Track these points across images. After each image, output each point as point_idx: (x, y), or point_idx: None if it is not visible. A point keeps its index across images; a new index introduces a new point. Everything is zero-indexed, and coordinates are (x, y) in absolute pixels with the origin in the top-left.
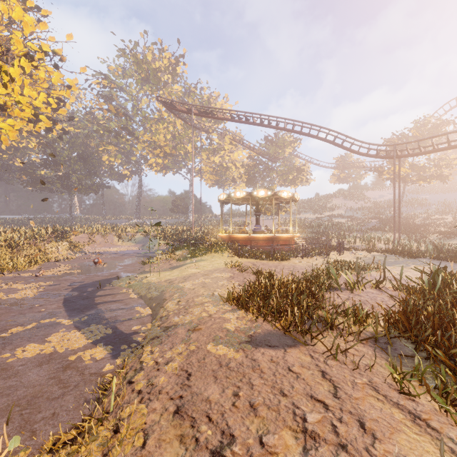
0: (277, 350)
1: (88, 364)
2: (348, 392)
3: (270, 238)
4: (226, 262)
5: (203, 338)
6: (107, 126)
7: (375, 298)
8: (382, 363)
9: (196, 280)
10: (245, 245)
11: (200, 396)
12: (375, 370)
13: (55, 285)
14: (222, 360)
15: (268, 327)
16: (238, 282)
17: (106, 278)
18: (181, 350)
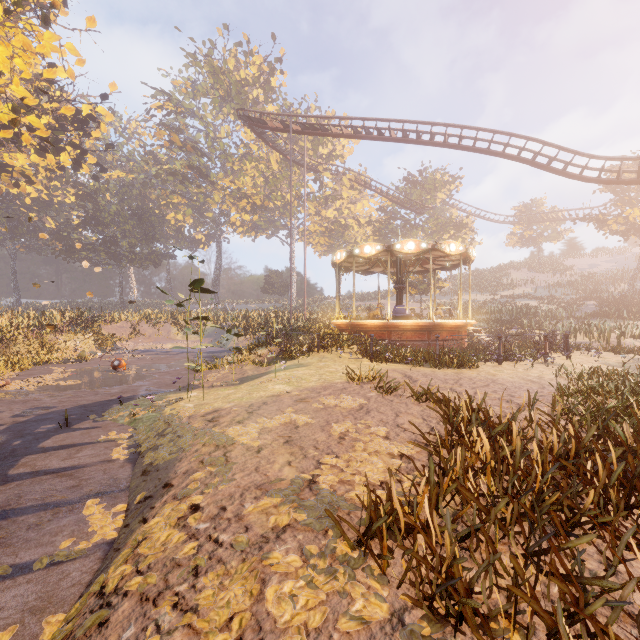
0: None
1: None
2: None
3: (426, 326)
4: (348, 369)
5: None
6: (171, 167)
7: None
8: None
9: (275, 416)
10: (379, 339)
11: None
12: None
13: None
14: None
15: None
16: (383, 427)
17: (107, 398)
18: None
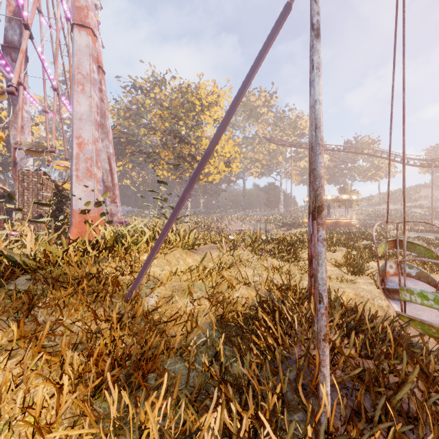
0: None
1: None
2: None
3: (335, 222)
4: None
5: None
6: None
7: None
8: None
9: None
10: None
11: None
12: None
13: None
14: None
15: None
16: None
17: None
18: None
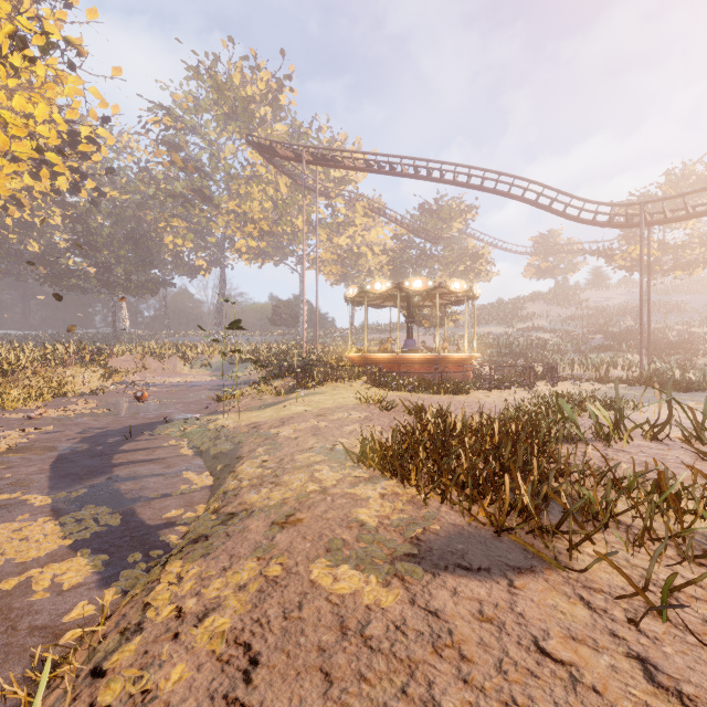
0: (489, 581)
1: (37, 601)
2: None
3: (432, 359)
4: (358, 396)
5: (304, 543)
6: (170, 188)
7: (661, 456)
8: None
9: (303, 423)
10: (389, 371)
11: None
12: None
13: (54, 432)
14: (347, 611)
15: (453, 518)
16: (380, 426)
17: (149, 421)
18: (247, 578)
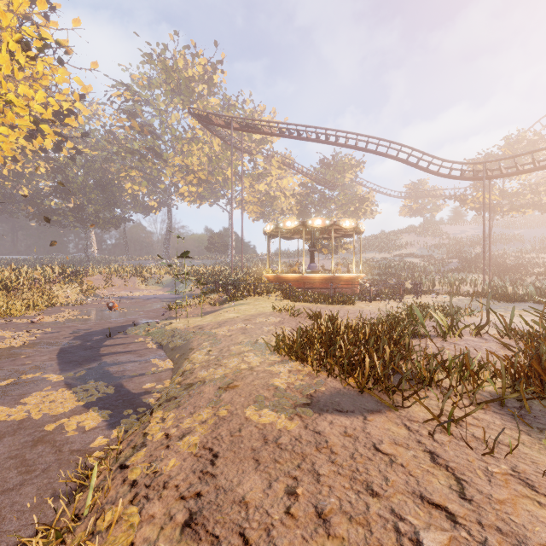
0: (352, 417)
1: (70, 436)
2: (482, 489)
3: (329, 278)
4: (274, 306)
5: (240, 398)
6: (130, 146)
7: (479, 347)
8: (523, 438)
9: (234, 325)
10: (297, 287)
11: (230, 494)
12: (517, 451)
13: (53, 332)
14: (268, 432)
15: (335, 384)
16: (289, 327)
17: (120, 324)
18: (206, 417)
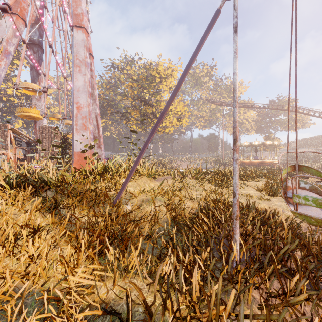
0: None
1: None
2: None
3: (260, 162)
4: None
5: None
6: None
7: None
8: None
9: None
10: (248, 165)
11: None
12: None
13: None
14: None
15: None
16: None
17: None
18: None
